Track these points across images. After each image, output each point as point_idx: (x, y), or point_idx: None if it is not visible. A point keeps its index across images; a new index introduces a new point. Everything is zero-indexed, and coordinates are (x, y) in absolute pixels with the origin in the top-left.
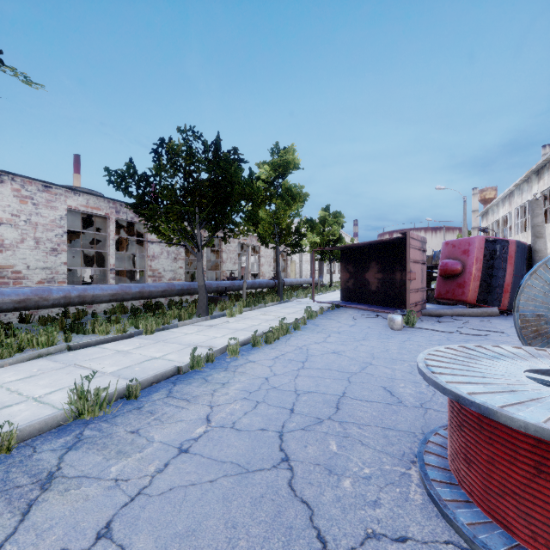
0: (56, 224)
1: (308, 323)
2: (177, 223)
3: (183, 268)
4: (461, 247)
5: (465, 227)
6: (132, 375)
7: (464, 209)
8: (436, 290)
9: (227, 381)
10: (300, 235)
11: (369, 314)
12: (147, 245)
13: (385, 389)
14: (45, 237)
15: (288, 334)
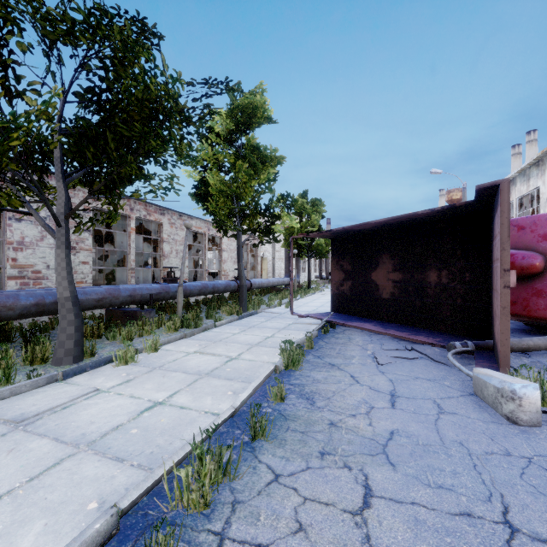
0: None
1: (289, 389)
2: None
3: (89, 264)
4: (537, 230)
5: None
6: None
7: (464, 196)
8: None
9: None
10: (272, 216)
11: (396, 345)
12: (6, 223)
13: None
14: None
15: (225, 485)
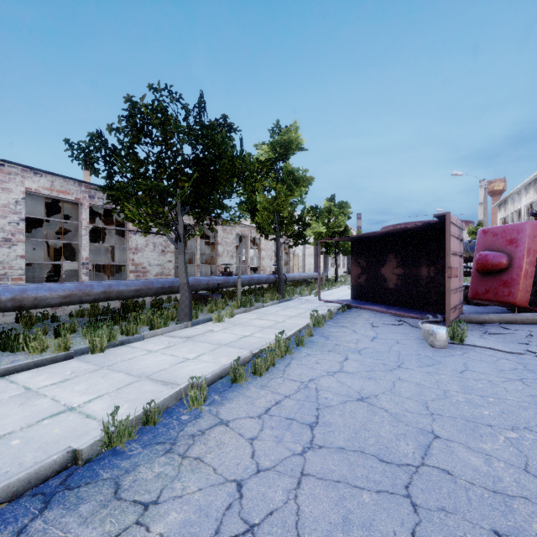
0: (9, 210)
1: (315, 333)
2: (152, 207)
3: (172, 262)
4: (505, 236)
5: (486, 216)
6: None
7: (485, 196)
8: (470, 288)
9: (155, 498)
10: (303, 224)
11: (391, 318)
12: (128, 236)
13: None
14: None
15: (288, 355)
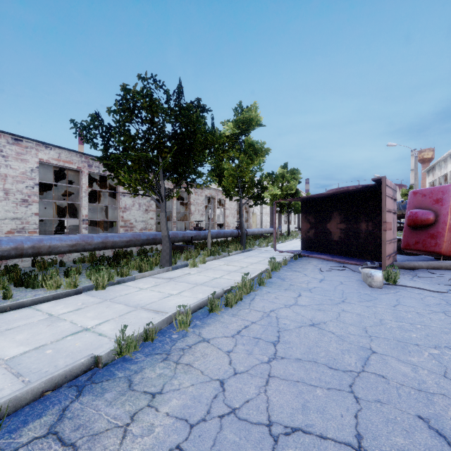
0: (26, 176)
1: (273, 276)
2: (140, 174)
3: (154, 219)
4: (432, 196)
5: (416, 180)
6: (33, 366)
7: (415, 163)
8: (402, 240)
9: (160, 390)
10: (262, 187)
11: (335, 265)
12: (119, 197)
13: (431, 429)
14: (15, 189)
15: (252, 292)
